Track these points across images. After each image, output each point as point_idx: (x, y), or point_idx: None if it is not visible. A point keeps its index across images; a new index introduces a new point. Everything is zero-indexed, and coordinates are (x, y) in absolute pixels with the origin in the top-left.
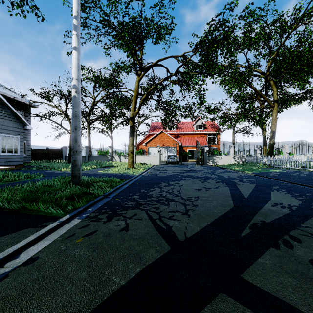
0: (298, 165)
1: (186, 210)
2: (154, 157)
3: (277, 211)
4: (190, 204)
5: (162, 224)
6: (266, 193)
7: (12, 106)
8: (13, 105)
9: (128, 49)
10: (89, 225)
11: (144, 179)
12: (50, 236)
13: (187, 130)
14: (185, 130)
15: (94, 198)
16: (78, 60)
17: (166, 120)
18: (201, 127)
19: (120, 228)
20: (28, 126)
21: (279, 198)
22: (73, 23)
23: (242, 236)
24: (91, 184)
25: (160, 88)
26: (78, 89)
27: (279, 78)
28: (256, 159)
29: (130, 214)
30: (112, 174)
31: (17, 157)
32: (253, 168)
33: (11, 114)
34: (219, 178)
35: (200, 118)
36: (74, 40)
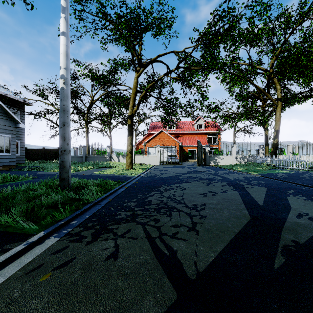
0: (306, 166)
1: (192, 223)
2: (154, 157)
3: (306, 224)
4: (197, 214)
5: (163, 246)
6: (283, 199)
7: (5, 103)
8: (6, 102)
9: (126, 42)
10: (66, 248)
11: (142, 181)
12: (6, 268)
13: (187, 130)
14: (185, 129)
15: (83, 206)
16: (66, 47)
17: (166, 119)
18: (202, 126)
19: (107, 254)
20: (21, 124)
21: (300, 206)
22: (61, 5)
23: (276, 269)
24: (83, 187)
25: (160, 85)
26: (66, 80)
27: (283, 75)
28: (259, 159)
29: (122, 231)
30: (108, 175)
31: (8, 157)
32: (257, 169)
33: (2, 111)
34: (224, 180)
35: (201, 117)
36: (62, 24)
